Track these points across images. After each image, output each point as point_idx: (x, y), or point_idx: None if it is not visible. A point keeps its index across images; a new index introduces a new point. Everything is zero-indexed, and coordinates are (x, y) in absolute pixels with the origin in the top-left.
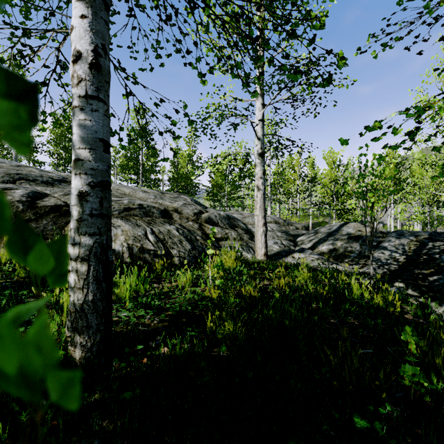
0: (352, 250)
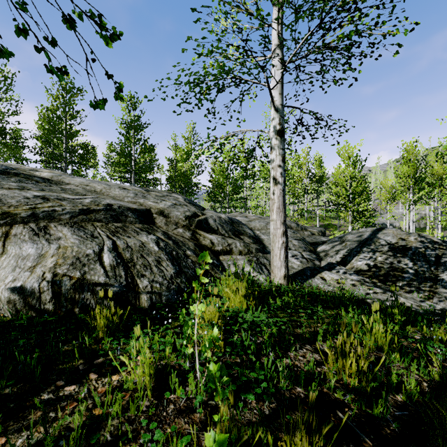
0: (402, 268)
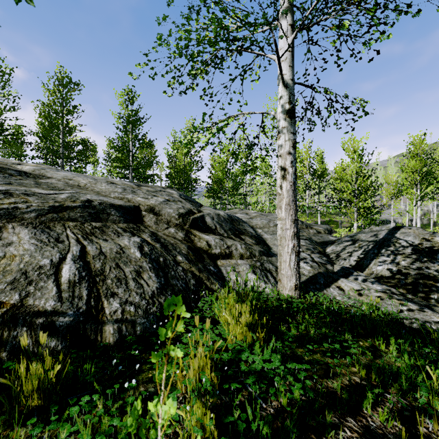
0: (434, 276)
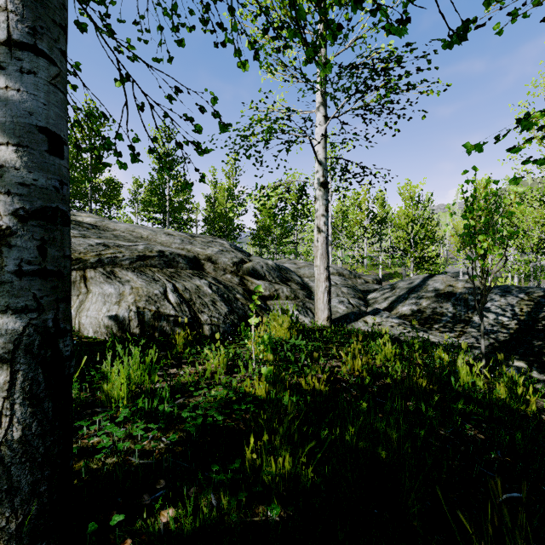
0: (442, 312)
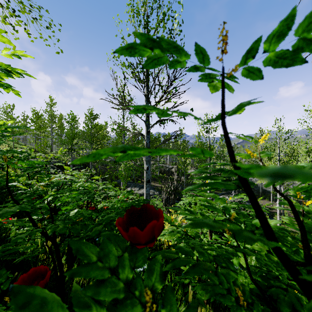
0: None
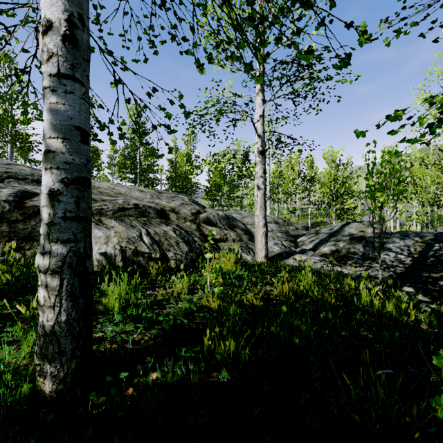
0: (355, 252)
